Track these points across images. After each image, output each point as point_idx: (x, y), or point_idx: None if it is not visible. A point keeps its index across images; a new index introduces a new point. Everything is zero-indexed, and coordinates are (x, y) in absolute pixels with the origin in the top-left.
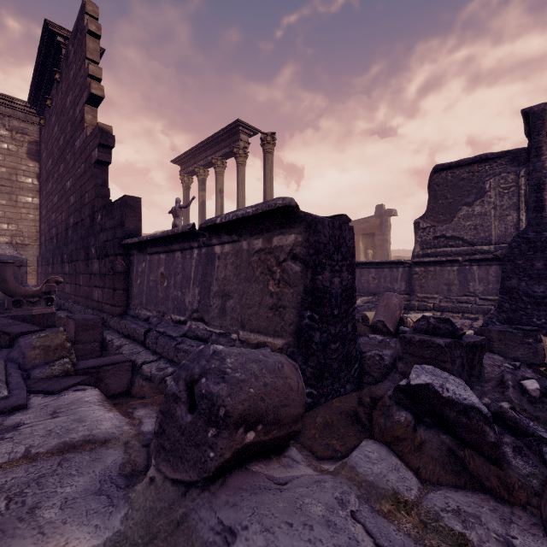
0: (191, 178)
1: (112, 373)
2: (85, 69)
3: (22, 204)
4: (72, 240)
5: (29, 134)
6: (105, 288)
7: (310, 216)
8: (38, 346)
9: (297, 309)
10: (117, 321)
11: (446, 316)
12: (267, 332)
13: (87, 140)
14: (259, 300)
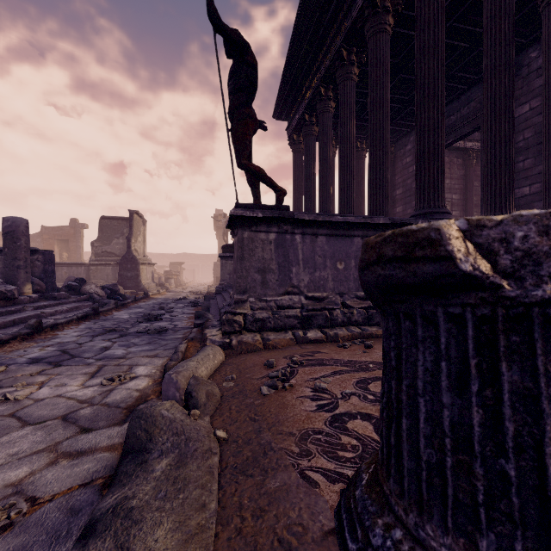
0: None
1: None
2: None
3: None
4: None
5: None
6: None
7: (43, 253)
8: None
9: (39, 274)
10: None
11: None
12: None
13: None
14: None
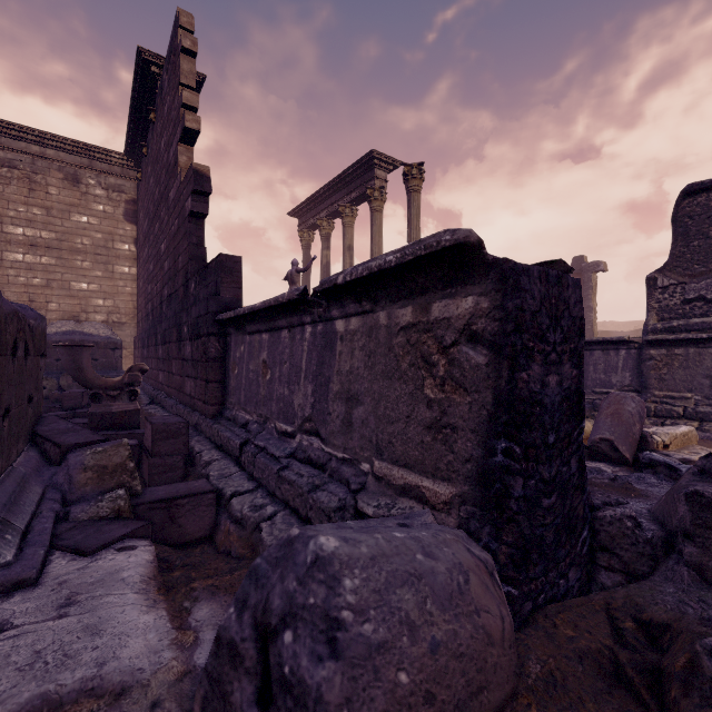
0: (313, 233)
1: (188, 510)
2: (179, 98)
3: (119, 275)
4: (166, 317)
5: (126, 192)
6: (197, 379)
7: (506, 261)
8: (91, 466)
9: (478, 434)
10: (209, 425)
11: (710, 429)
12: (421, 467)
13: (181, 188)
14: (407, 411)
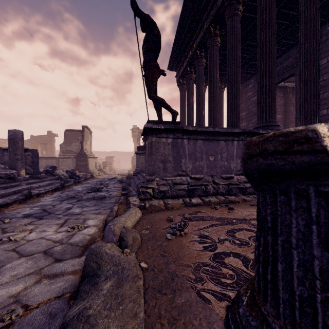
0: None
1: None
2: None
3: None
4: None
5: None
6: None
7: (32, 151)
8: None
9: (29, 163)
10: None
11: None
12: None
13: None
14: None
